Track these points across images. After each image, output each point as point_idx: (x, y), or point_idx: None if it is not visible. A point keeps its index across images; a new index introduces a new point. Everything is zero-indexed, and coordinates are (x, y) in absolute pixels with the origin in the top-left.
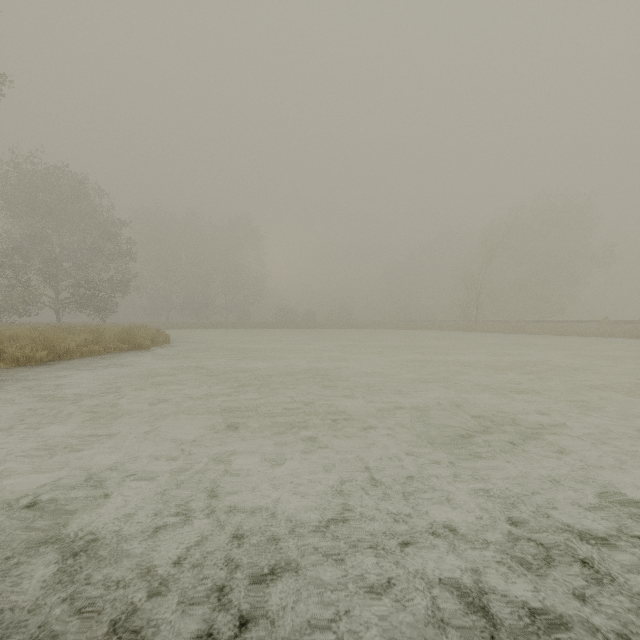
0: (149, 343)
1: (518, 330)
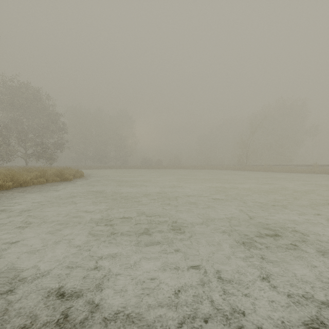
0: (71, 177)
1: (268, 170)
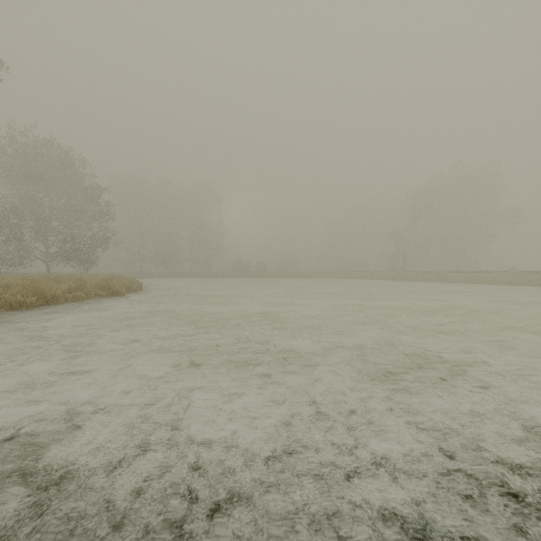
0: (124, 290)
1: (439, 279)
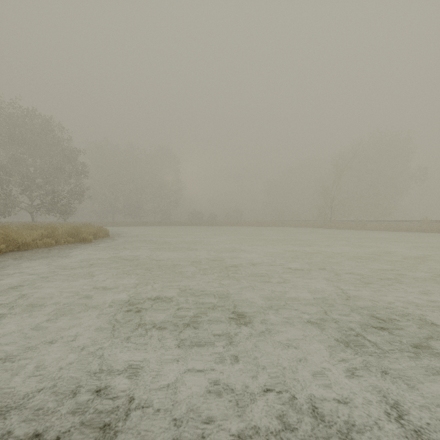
0: (91, 237)
1: (361, 227)
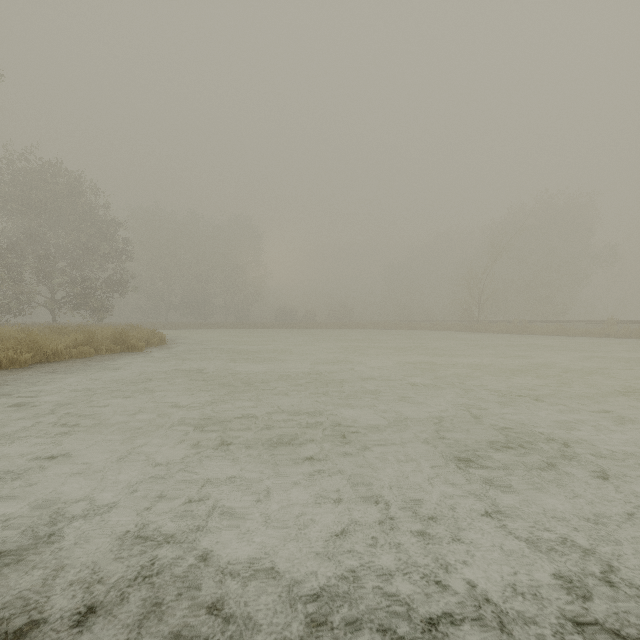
0: (143, 344)
1: (521, 330)
